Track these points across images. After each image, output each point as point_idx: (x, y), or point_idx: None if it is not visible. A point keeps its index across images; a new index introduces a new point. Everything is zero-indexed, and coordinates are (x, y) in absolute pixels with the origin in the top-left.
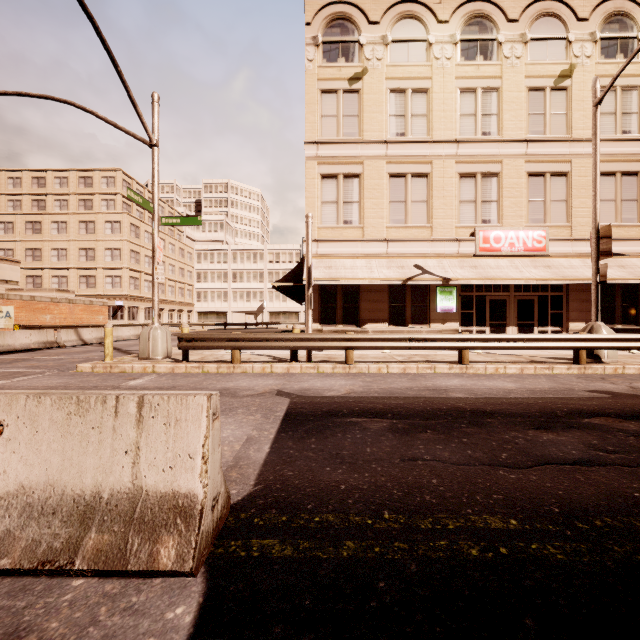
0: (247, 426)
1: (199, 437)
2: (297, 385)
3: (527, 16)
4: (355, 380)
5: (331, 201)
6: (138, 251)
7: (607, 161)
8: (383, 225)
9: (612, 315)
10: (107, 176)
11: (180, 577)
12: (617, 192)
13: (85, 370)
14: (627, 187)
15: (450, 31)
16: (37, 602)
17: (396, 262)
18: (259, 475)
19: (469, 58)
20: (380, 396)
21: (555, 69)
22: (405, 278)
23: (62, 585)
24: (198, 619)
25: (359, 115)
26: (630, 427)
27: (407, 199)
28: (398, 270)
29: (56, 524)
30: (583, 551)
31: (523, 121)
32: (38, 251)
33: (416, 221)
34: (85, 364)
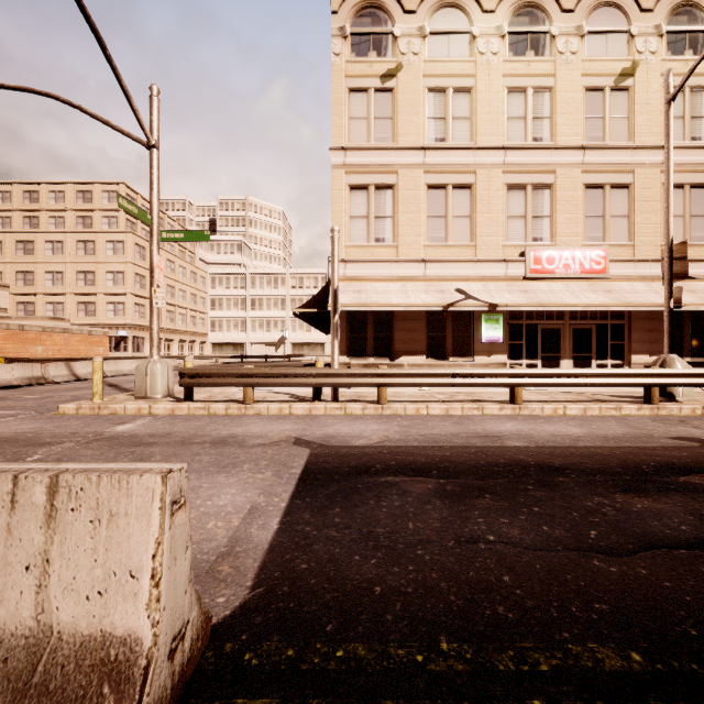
0: (252, 489)
1: (147, 542)
2: (320, 431)
3: (584, 6)
4: (389, 424)
5: (361, 216)
6: (144, 275)
7: (674, 171)
8: (420, 243)
9: (680, 346)
10: (109, 190)
11: None
12: (685, 207)
13: (68, 412)
14: (697, 201)
15: (496, 22)
16: None
17: (435, 286)
18: (260, 569)
19: (518, 53)
20: (421, 445)
21: (616, 66)
22: (446, 304)
23: None
24: None
25: (393, 117)
26: None
27: (448, 214)
28: (437, 295)
29: None
30: None
31: (579, 125)
32: (30, 274)
33: (458, 239)
34: (68, 404)
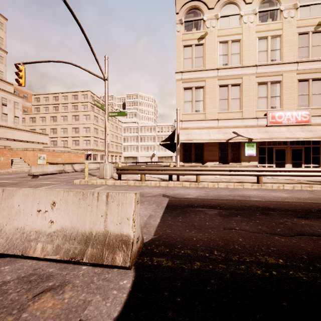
0: (149, 210)
1: (131, 211)
2: (172, 192)
3: None
4: (201, 190)
5: (189, 101)
6: (97, 128)
7: None
8: (216, 112)
9: None
10: (84, 94)
11: (124, 269)
12: None
13: (77, 183)
14: None
15: (252, 8)
16: (70, 273)
17: (223, 130)
18: (155, 231)
19: (263, 21)
20: (213, 198)
21: (315, 21)
22: (227, 139)
23: (78, 268)
24: (132, 286)
25: (203, 56)
26: None
27: (229, 98)
28: (224, 134)
29: (75, 243)
30: (318, 277)
31: (295, 51)
32: (55, 129)
33: (233, 109)
34: (77, 180)
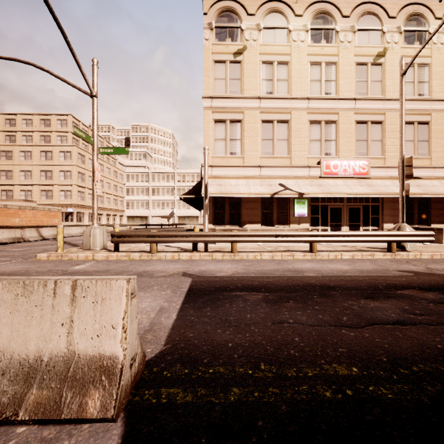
0: (160, 299)
1: (120, 312)
2: (197, 268)
3: (355, 14)
4: (238, 264)
5: (221, 138)
6: (84, 173)
7: (408, 114)
8: (257, 156)
9: (412, 218)
10: (61, 119)
11: (104, 422)
12: (415, 135)
13: (42, 258)
14: (421, 132)
15: (303, 22)
16: None
17: (266, 181)
18: (168, 337)
19: (316, 41)
20: (256, 276)
21: (374, 50)
22: (273, 193)
23: (8, 432)
24: None
25: (241, 79)
26: (429, 296)
27: (274, 138)
28: (268, 187)
29: (4, 383)
30: (406, 391)
31: (353, 85)
32: (10, 172)
33: (280, 153)
34: (42, 254)
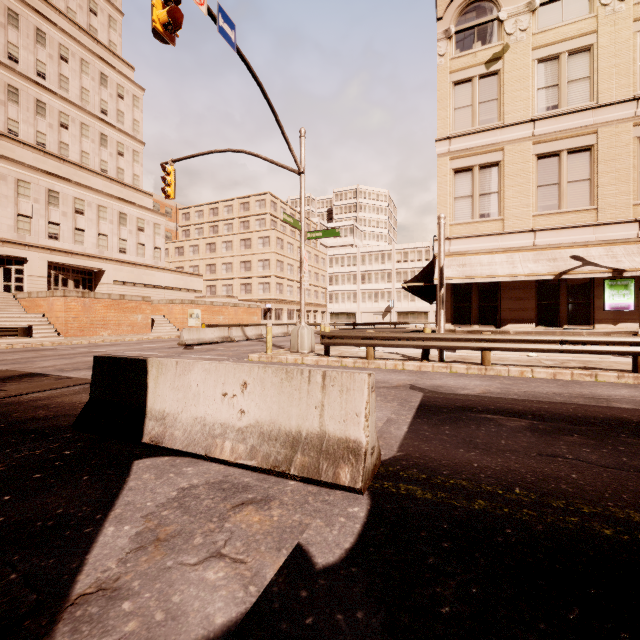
0: (386, 410)
1: (362, 402)
2: (429, 382)
3: None
4: (492, 382)
5: (465, 196)
6: (282, 260)
7: None
8: (529, 214)
9: None
10: (259, 200)
11: (353, 493)
12: None
13: (254, 359)
14: None
15: None
16: (273, 487)
17: (546, 254)
18: (400, 446)
19: None
20: (520, 398)
21: None
22: (558, 272)
23: (284, 482)
24: (368, 516)
25: (498, 98)
26: None
27: (561, 180)
28: (548, 263)
29: (278, 446)
30: None
31: None
32: (213, 266)
33: (574, 204)
34: (254, 354)
